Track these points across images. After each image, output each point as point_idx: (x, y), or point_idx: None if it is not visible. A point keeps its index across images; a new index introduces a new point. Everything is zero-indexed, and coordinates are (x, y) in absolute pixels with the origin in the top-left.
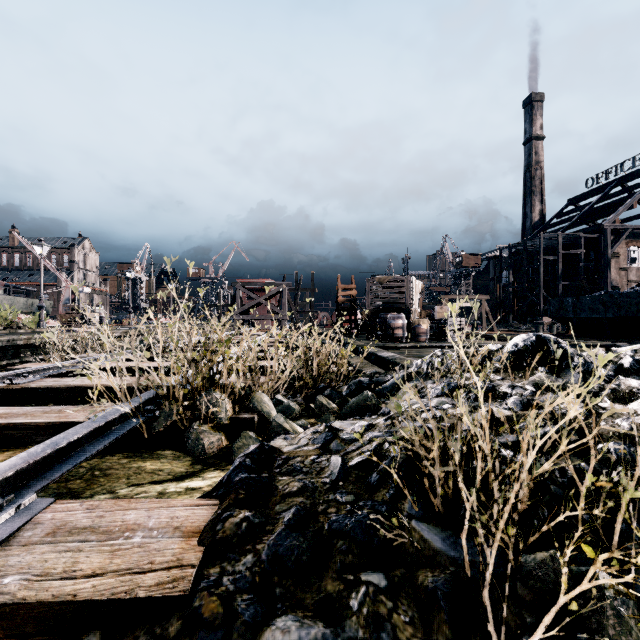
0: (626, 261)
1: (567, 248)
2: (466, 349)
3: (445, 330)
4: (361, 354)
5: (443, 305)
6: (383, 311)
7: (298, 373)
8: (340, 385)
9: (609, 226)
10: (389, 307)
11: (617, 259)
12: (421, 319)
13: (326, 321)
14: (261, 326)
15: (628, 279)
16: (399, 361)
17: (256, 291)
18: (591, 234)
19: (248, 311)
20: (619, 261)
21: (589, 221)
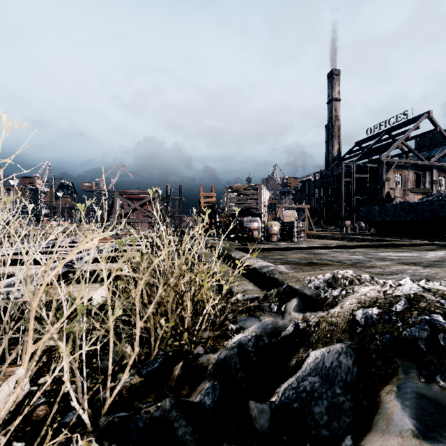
0: (393, 183)
1: (357, 174)
2: (320, 250)
3: (292, 231)
4: (223, 257)
5: (278, 212)
6: (239, 215)
7: (142, 296)
8: (199, 348)
9: (384, 159)
10: (243, 212)
11: (388, 182)
12: (273, 222)
13: (191, 224)
14: (140, 228)
15: (395, 195)
16: (281, 278)
17: (136, 200)
18: (373, 164)
19: (125, 215)
20: (389, 183)
21: (370, 156)
